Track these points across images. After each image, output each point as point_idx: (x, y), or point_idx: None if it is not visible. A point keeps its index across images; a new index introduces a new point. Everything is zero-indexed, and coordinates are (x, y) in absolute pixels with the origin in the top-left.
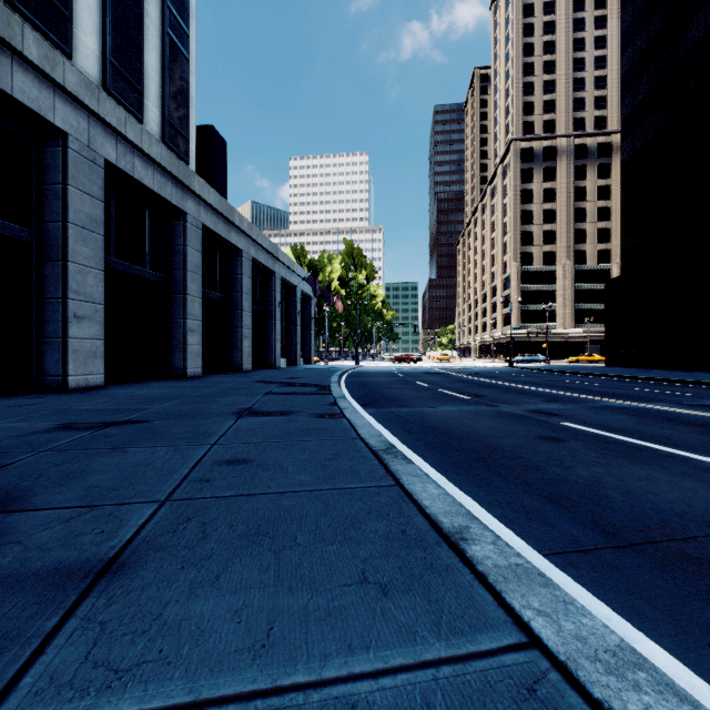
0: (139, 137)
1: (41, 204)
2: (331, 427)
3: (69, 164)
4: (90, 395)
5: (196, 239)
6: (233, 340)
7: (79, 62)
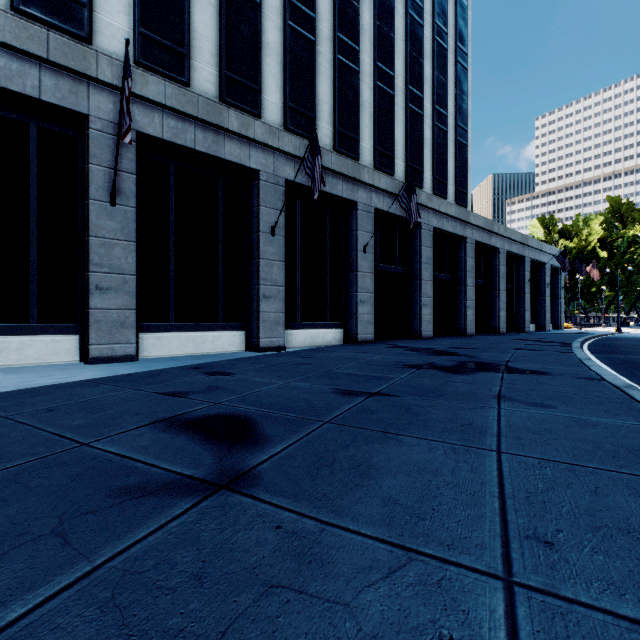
0: (445, 208)
1: (410, 256)
2: (563, 354)
3: (421, 236)
4: (434, 340)
5: (471, 251)
6: (492, 311)
7: (424, 187)
